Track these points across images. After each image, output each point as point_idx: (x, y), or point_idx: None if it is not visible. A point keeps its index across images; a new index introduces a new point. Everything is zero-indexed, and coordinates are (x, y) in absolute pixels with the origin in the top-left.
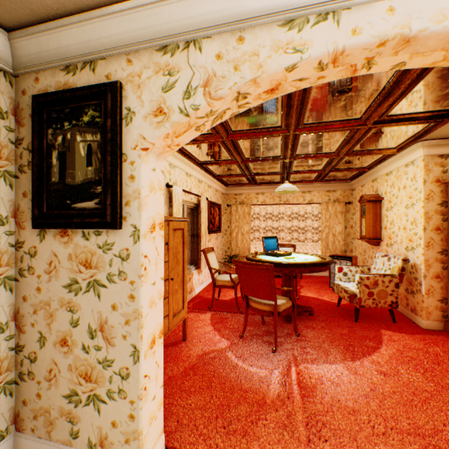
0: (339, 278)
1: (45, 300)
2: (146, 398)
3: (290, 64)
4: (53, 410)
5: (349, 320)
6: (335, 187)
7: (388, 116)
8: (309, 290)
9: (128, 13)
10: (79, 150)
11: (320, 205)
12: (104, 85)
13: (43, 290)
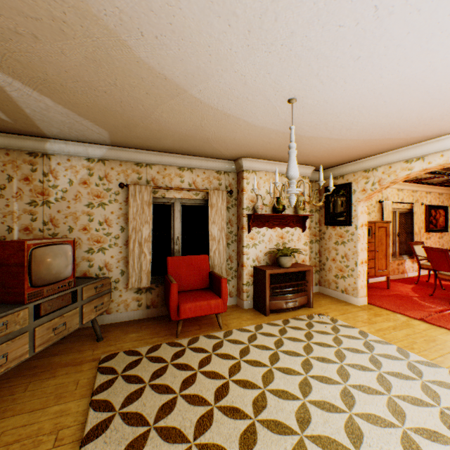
0: None
1: (327, 247)
2: (359, 278)
3: (407, 174)
4: (330, 280)
5: None
6: None
7: None
8: None
9: (353, 164)
10: (338, 202)
11: None
12: (345, 184)
13: (326, 244)
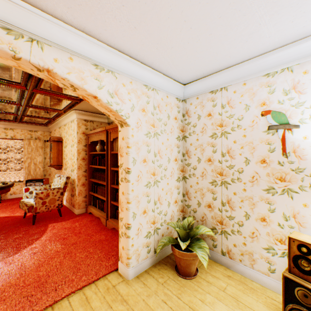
0: (27, 196)
1: None
2: None
3: None
4: None
5: (29, 225)
6: (37, 128)
7: (42, 89)
8: (5, 211)
9: None
10: None
11: (24, 141)
12: None
13: None
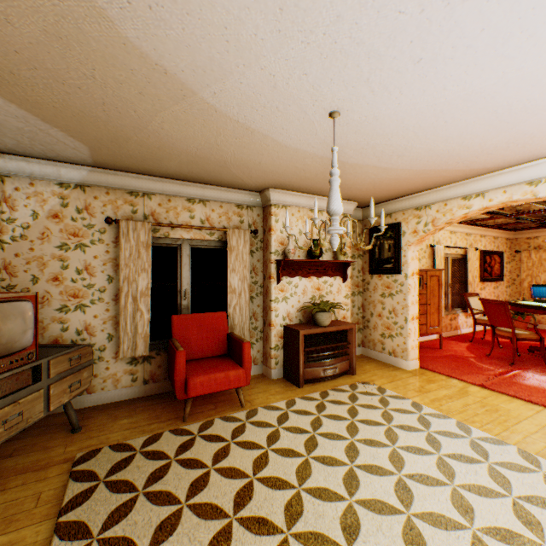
0: None
1: (372, 300)
2: (410, 338)
3: (464, 213)
4: (375, 340)
5: None
6: None
7: None
8: None
9: (403, 200)
10: (385, 246)
11: None
12: (394, 224)
13: (371, 296)
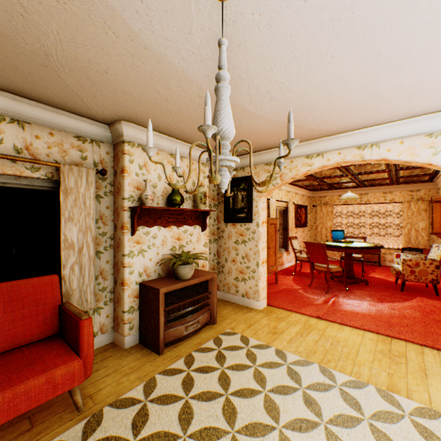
0: (397, 262)
1: (227, 247)
2: (261, 280)
3: (308, 170)
4: (230, 283)
5: (396, 290)
6: (418, 187)
7: None
8: (379, 274)
9: (256, 156)
10: (239, 197)
11: (402, 204)
12: (247, 176)
13: (226, 243)
